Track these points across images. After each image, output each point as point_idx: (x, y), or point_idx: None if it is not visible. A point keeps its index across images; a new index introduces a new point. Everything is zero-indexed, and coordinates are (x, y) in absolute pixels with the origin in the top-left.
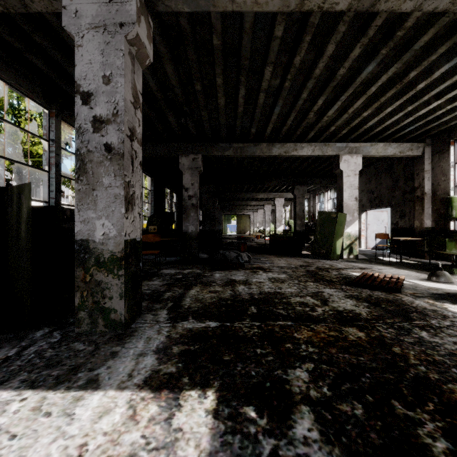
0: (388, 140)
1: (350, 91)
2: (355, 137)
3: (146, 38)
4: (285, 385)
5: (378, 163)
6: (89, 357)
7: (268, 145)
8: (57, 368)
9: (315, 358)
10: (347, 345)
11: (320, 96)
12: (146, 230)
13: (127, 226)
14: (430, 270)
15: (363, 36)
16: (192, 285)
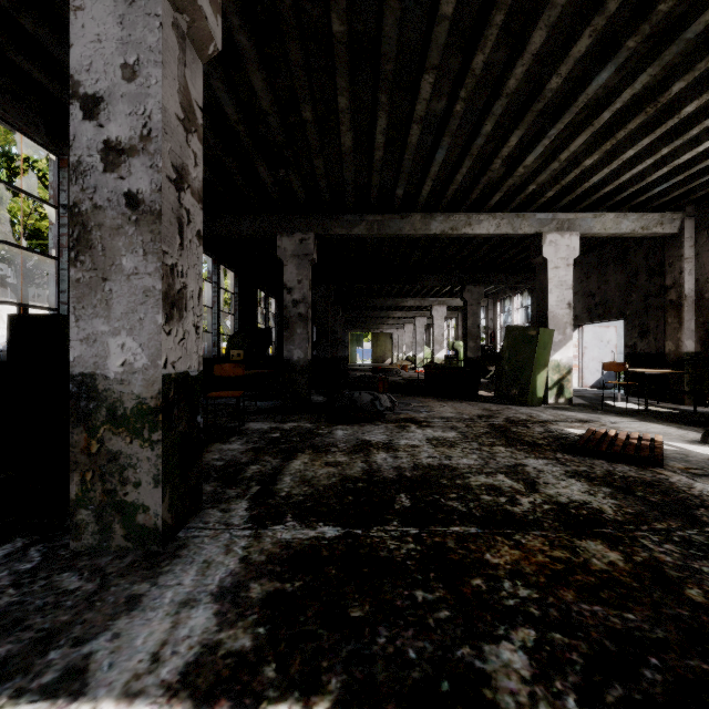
0: (622, 208)
1: (567, 120)
2: (567, 203)
3: (208, 2)
4: (482, 688)
5: (601, 247)
6: (83, 608)
7: (424, 217)
8: (10, 638)
9: (536, 615)
10: (593, 583)
11: (515, 129)
12: (225, 358)
13: (169, 348)
14: (700, 425)
15: (598, 14)
16: (296, 451)
